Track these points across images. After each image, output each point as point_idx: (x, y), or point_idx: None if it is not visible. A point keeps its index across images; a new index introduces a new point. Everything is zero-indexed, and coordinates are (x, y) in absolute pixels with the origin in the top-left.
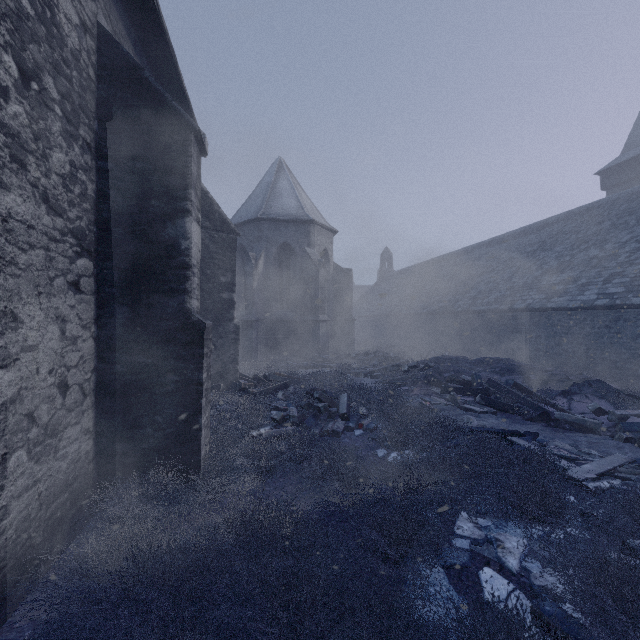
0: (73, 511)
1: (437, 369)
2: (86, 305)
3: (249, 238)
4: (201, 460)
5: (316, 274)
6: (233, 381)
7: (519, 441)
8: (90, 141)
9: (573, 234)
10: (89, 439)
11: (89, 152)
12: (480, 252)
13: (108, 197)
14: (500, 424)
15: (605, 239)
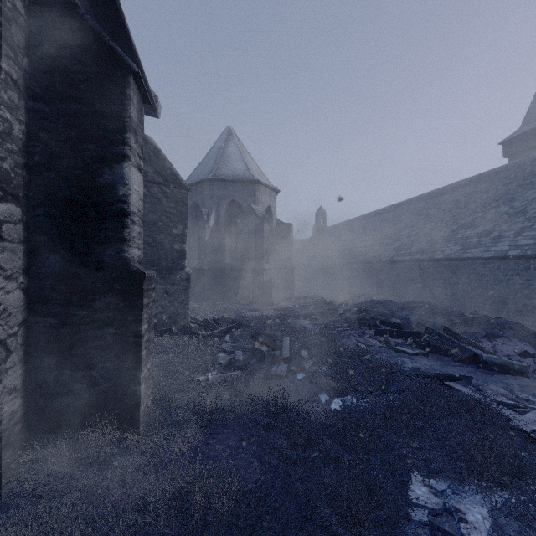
0: None
1: (369, 312)
2: (11, 254)
3: (202, 196)
4: (140, 415)
5: (261, 228)
6: (184, 325)
7: (457, 386)
8: (17, 78)
9: (484, 194)
10: (15, 398)
11: (15, 89)
12: (402, 210)
13: (39, 140)
14: (433, 366)
15: (513, 198)
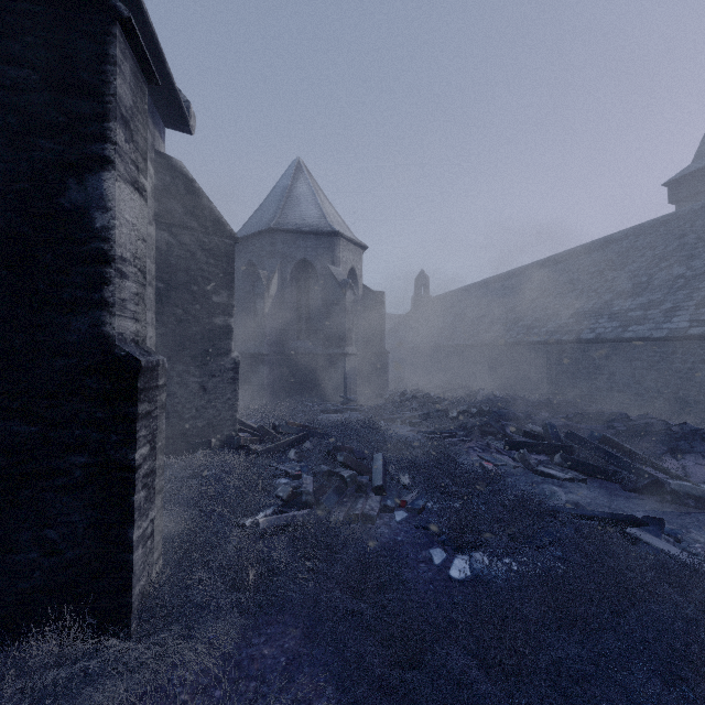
0: None
1: (495, 416)
2: None
3: (260, 253)
4: (133, 602)
5: (341, 297)
6: (230, 434)
7: (645, 536)
8: None
9: (648, 250)
10: None
11: None
12: (532, 274)
13: None
14: (597, 499)
15: (692, 255)
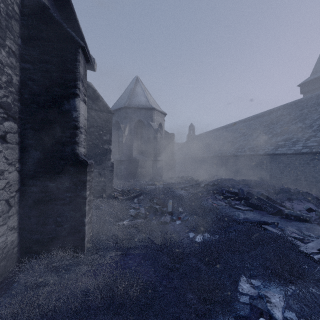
0: (0, 280)
1: (219, 186)
2: (11, 150)
3: (120, 117)
4: (85, 243)
5: (155, 136)
6: (110, 193)
7: (269, 228)
8: (15, 50)
9: (288, 115)
10: (14, 233)
11: (14, 56)
12: (239, 125)
13: (27, 85)
14: (256, 217)
15: (305, 118)
